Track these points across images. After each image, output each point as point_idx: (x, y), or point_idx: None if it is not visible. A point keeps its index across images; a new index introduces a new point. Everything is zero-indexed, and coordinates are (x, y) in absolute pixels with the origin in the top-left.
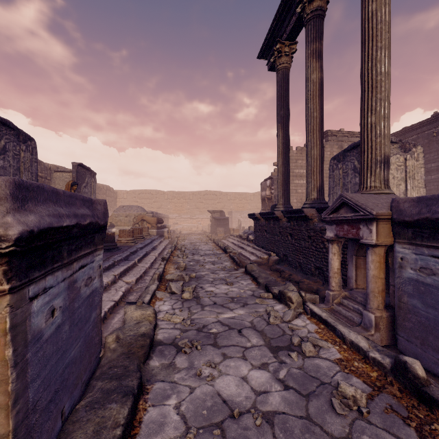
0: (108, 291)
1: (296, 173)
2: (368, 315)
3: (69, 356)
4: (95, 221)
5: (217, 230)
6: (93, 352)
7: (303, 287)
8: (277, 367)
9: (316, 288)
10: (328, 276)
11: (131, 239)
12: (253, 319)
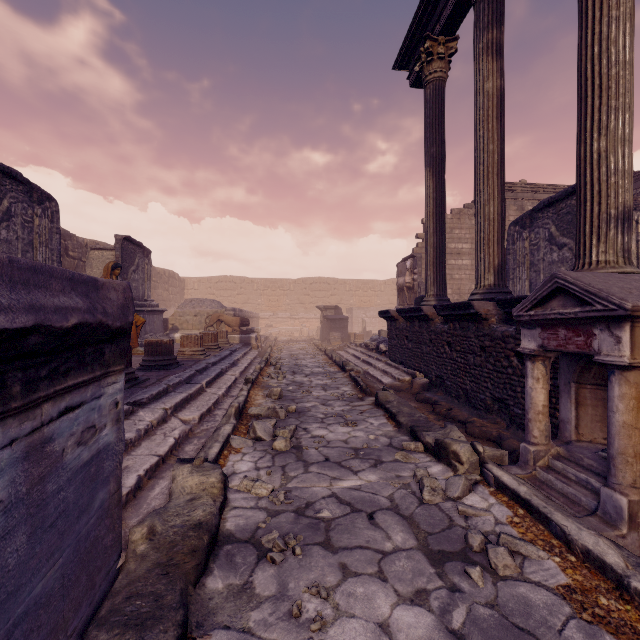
0: (151, 438)
1: (451, 248)
2: (612, 496)
3: (28, 596)
4: (94, 320)
5: (330, 336)
6: (100, 565)
7: (474, 432)
8: (446, 600)
9: (497, 434)
10: (517, 414)
11: (199, 349)
12: (393, 492)
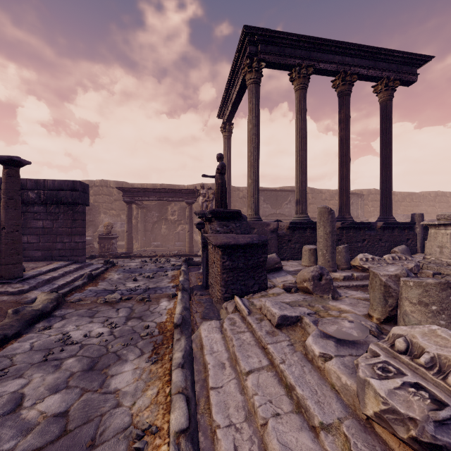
0: None
1: None
2: None
3: None
4: None
5: None
6: None
7: None
8: None
9: None
10: None
11: None
12: None
